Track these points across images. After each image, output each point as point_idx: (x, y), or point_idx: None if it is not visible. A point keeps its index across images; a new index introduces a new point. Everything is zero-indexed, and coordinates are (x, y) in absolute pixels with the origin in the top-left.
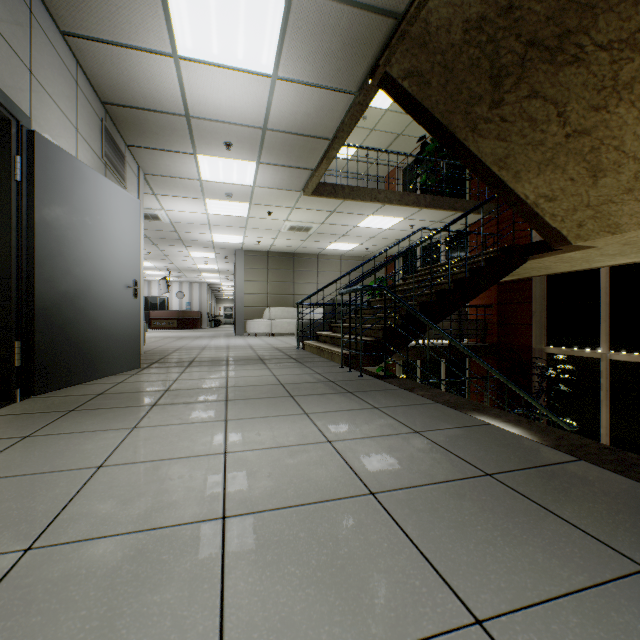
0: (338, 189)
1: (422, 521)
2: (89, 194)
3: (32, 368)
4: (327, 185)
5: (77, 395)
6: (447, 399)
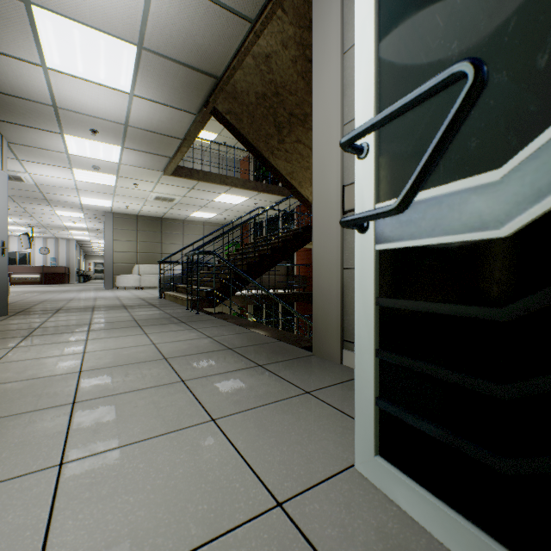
0: (194, 172)
1: (183, 363)
2: None
3: None
4: (185, 169)
5: None
6: (243, 322)
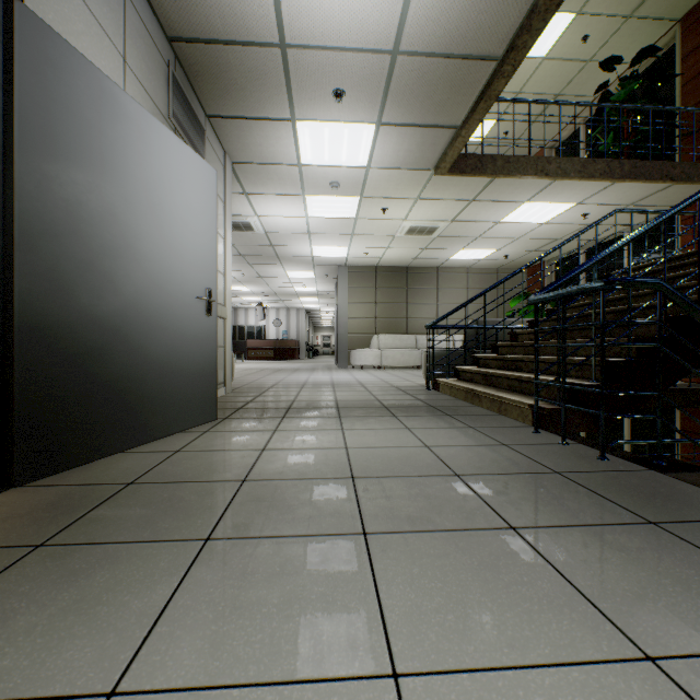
0: (486, 162)
1: None
2: (129, 141)
3: (11, 436)
4: (470, 157)
5: (91, 484)
6: None
